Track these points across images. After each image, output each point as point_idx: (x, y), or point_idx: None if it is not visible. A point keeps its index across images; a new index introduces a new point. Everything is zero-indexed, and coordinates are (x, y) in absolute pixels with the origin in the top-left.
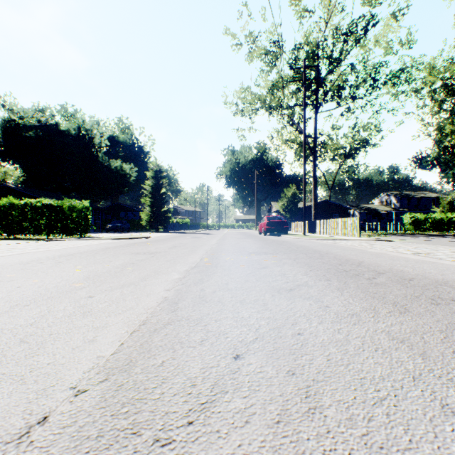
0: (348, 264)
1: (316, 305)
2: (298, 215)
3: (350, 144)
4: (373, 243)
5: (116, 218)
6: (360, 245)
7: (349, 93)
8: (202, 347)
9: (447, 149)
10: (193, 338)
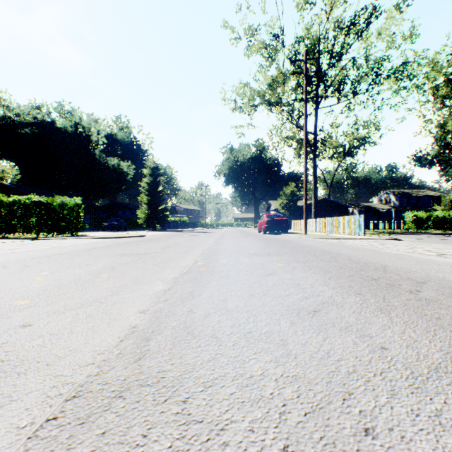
0: (370, 268)
1: (364, 344)
2: (297, 214)
3: (349, 142)
4: (383, 242)
5: (114, 216)
6: (370, 245)
7: (350, 88)
8: None
9: (447, 147)
10: (156, 446)
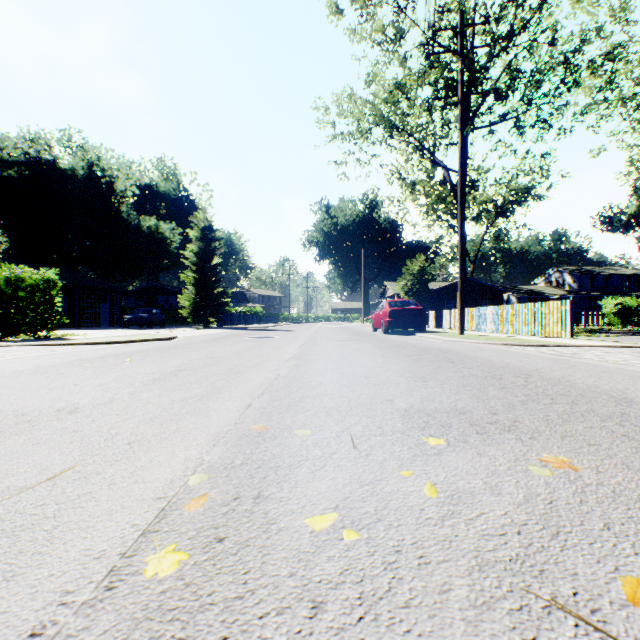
0: None
1: None
2: (427, 302)
3: (503, 195)
4: None
5: (152, 306)
6: None
7: (524, 94)
8: None
9: None
10: None
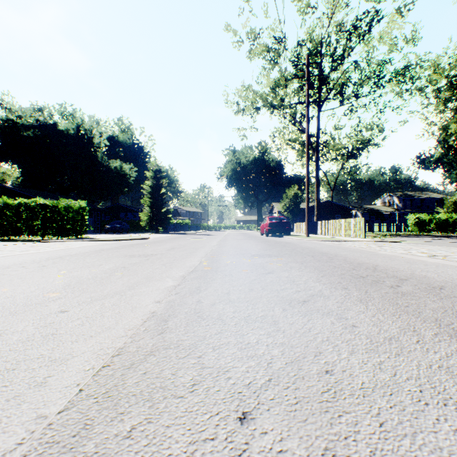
0: (362, 268)
1: (339, 324)
2: (300, 216)
3: (352, 144)
4: (381, 244)
5: (115, 219)
6: (368, 247)
7: (353, 91)
8: (194, 397)
9: (451, 149)
10: (182, 379)
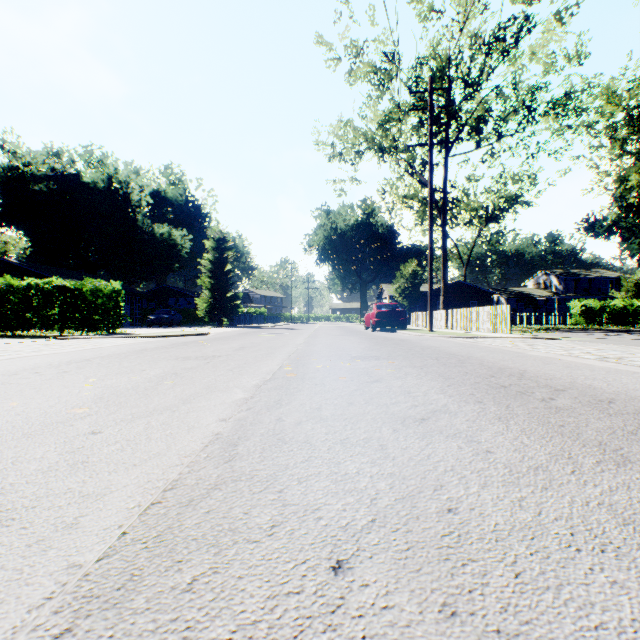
0: (503, 374)
1: (469, 449)
2: (421, 303)
3: (493, 202)
4: (533, 342)
5: (162, 307)
6: (514, 346)
7: (493, 128)
8: (273, 541)
9: (631, 209)
10: (257, 519)
